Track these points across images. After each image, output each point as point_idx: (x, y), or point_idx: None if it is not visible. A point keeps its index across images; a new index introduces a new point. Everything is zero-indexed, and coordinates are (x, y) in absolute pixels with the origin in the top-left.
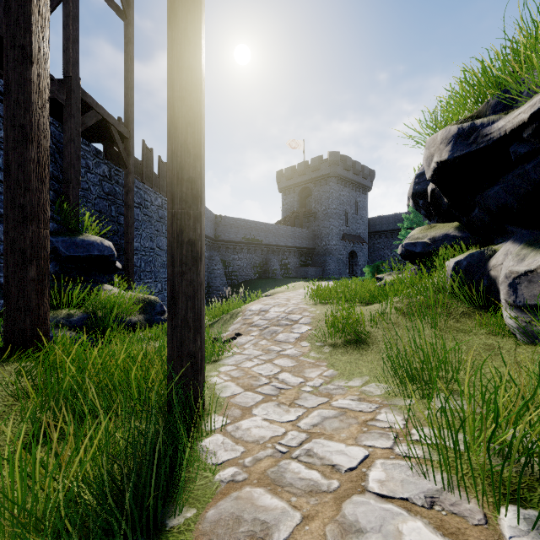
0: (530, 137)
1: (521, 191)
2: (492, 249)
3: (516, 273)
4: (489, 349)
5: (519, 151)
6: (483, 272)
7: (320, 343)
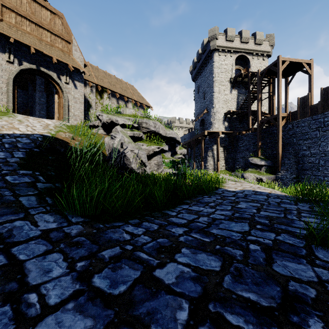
0: None
1: None
2: None
3: None
4: None
5: None
6: None
7: None
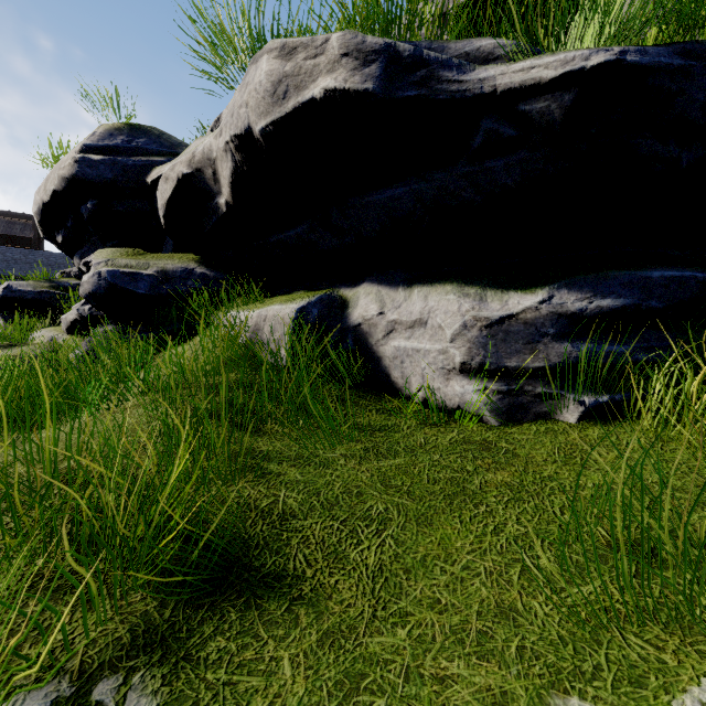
0: (535, 112)
1: (454, 203)
2: (338, 293)
3: (487, 320)
4: (487, 449)
5: (501, 131)
6: (344, 328)
7: (35, 694)
